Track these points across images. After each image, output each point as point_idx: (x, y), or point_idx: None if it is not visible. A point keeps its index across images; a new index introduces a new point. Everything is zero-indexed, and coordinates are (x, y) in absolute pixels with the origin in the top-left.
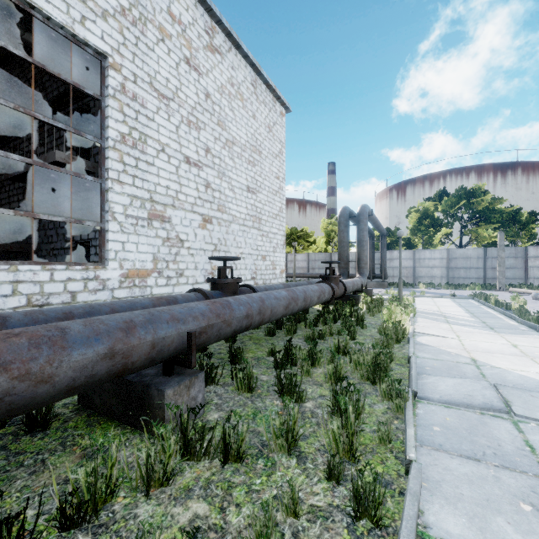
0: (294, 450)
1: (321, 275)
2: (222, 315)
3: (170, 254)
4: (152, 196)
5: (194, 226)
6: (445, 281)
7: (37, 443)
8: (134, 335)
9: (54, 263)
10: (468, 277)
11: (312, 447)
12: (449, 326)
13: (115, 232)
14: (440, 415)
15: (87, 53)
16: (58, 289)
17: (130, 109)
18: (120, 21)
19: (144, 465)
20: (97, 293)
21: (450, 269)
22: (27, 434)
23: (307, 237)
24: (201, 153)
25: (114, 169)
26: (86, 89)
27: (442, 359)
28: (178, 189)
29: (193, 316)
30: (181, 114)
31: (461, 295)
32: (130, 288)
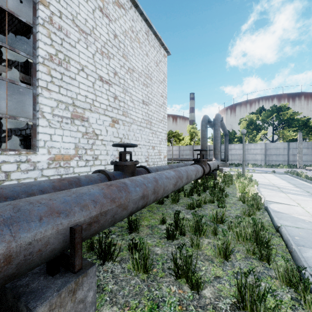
0: None
1: (194, 159)
2: (118, 199)
3: (88, 144)
4: (74, 102)
5: (105, 125)
6: (264, 163)
7: None
8: None
9: None
10: (278, 160)
11: None
12: (286, 195)
13: (44, 126)
14: None
15: None
16: None
17: (56, 36)
18: None
19: None
20: (28, 172)
21: (267, 155)
22: None
23: (179, 136)
24: (111, 75)
25: (43, 79)
26: (19, 17)
27: (302, 227)
28: (94, 98)
29: (81, 204)
30: (96, 46)
31: (277, 171)
32: (56, 168)
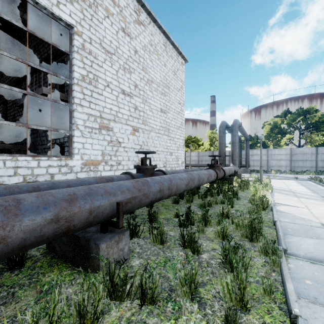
0: (195, 296)
1: (208, 164)
2: (142, 190)
3: (112, 151)
4: (101, 114)
5: (127, 134)
6: (289, 169)
7: (13, 278)
8: (75, 205)
9: (40, 155)
10: (305, 166)
11: (210, 294)
12: (298, 199)
13: (78, 136)
14: (308, 270)
15: (61, 25)
16: (43, 172)
17: (87, 59)
18: (81, 5)
19: (76, 310)
20: (67, 175)
21: (292, 161)
22: (8, 270)
23: (198, 142)
24: (132, 88)
25: (77, 97)
26: (60, 47)
27: (299, 223)
28: (117, 110)
29: (121, 190)
30: (119, 63)
31: (301, 178)
32: (87, 172)
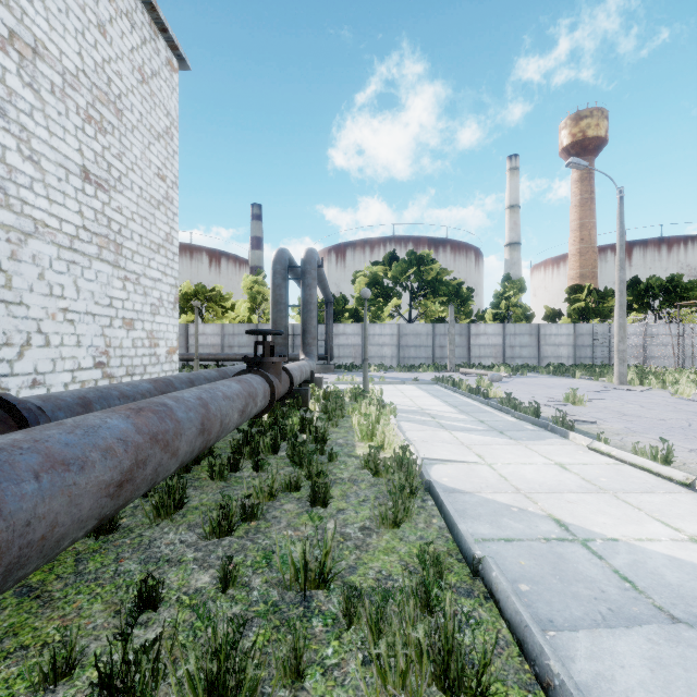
0: None
1: (246, 358)
2: None
3: None
4: None
5: None
6: (396, 362)
7: None
8: None
9: None
10: (418, 357)
11: None
12: (451, 434)
13: None
14: None
15: None
16: None
17: None
18: None
19: None
20: None
21: (401, 347)
22: None
23: (222, 301)
24: None
25: None
26: None
27: (516, 534)
28: None
29: None
30: None
31: (420, 379)
32: None
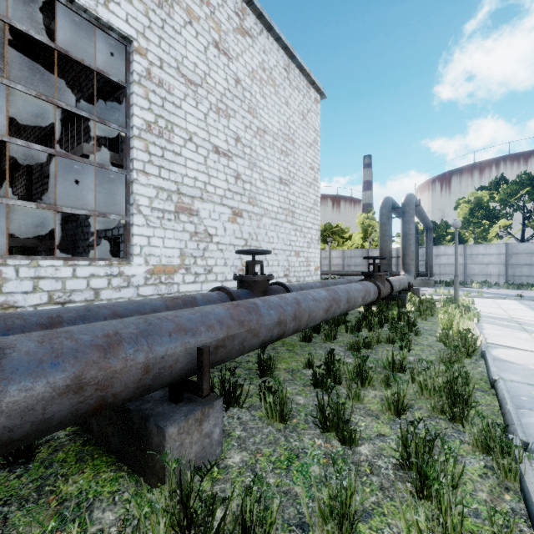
0: None
1: (363, 272)
2: (247, 322)
3: (198, 250)
4: (178, 188)
5: (223, 220)
6: (504, 280)
7: (11, 484)
8: (117, 355)
9: (77, 258)
10: (533, 275)
11: None
12: (529, 335)
13: (140, 225)
14: None
15: (111, 38)
16: (81, 285)
17: (155, 95)
18: (146, 3)
19: None
20: (121, 290)
21: (510, 266)
22: (5, 467)
23: (342, 233)
24: (231, 142)
25: (139, 159)
26: (110, 76)
27: None
28: (206, 181)
29: (207, 324)
30: (210, 101)
31: (528, 296)
32: (155, 285)
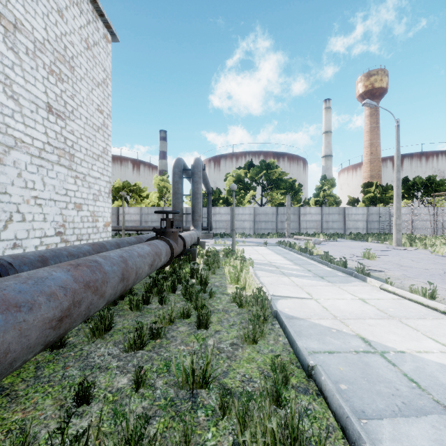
0: None
1: (155, 229)
2: None
3: None
4: None
5: None
6: (253, 232)
7: None
8: None
9: None
10: (267, 228)
11: None
12: (289, 279)
13: None
14: None
15: None
16: None
17: None
18: None
19: None
20: None
21: (256, 222)
22: None
23: (140, 192)
24: None
25: None
26: None
27: (336, 348)
28: None
29: None
30: None
31: (268, 242)
32: None
